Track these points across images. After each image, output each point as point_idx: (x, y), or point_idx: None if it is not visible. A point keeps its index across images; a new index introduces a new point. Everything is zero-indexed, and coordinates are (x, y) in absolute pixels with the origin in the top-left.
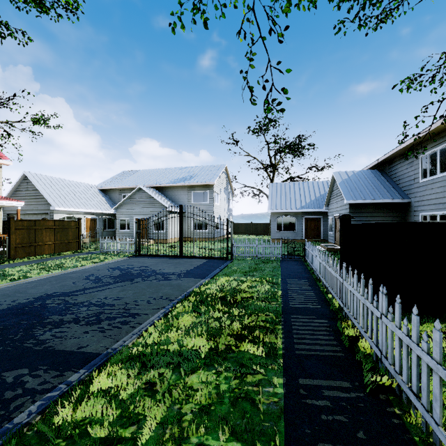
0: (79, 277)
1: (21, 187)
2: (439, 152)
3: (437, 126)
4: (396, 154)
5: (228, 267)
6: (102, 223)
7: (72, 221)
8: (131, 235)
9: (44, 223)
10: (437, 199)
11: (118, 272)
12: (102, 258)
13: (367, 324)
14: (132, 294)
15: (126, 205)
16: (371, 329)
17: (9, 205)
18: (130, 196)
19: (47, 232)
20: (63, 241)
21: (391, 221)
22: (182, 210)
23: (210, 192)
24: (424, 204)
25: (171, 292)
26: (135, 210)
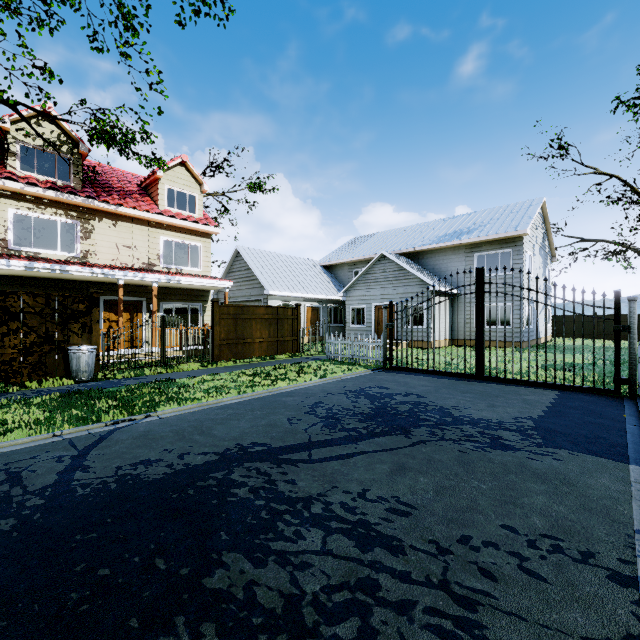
0: (298, 405)
1: (234, 267)
2: None
3: None
4: None
5: None
6: (326, 314)
7: (289, 308)
8: (368, 332)
9: (253, 310)
10: None
11: (367, 402)
12: (332, 370)
13: None
14: (435, 494)
15: (360, 286)
16: None
17: (216, 286)
18: (367, 270)
19: (258, 324)
20: (277, 338)
21: None
22: (482, 278)
23: (516, 252)
24: None
25: (570, 515)
26: (374, 293)
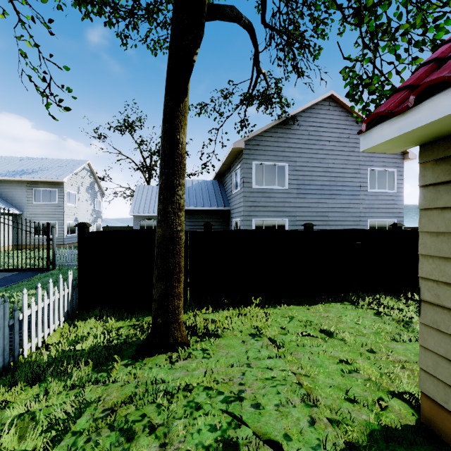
0: None
1: None
2: (239, 170)
3: (231, 149)
4: (224, 168)
5: (26, 281)
6: None
7: None
8: None
9: None
10: (238, 208)
11: None
12: None
13: (31, 333)
14: None
15: None
16: (23, 339)
17: None
18: None
19: None
20: None
21: (219, 225)
22: None
23: (60, 191)
24: (234, 212)
25: None
26: None
